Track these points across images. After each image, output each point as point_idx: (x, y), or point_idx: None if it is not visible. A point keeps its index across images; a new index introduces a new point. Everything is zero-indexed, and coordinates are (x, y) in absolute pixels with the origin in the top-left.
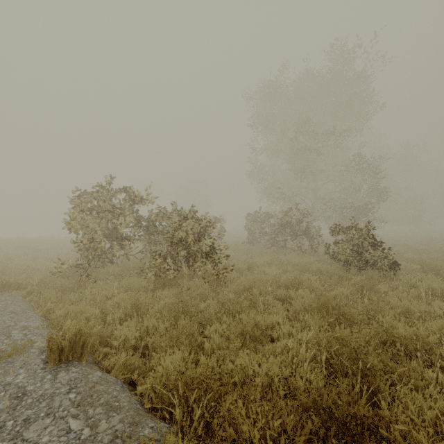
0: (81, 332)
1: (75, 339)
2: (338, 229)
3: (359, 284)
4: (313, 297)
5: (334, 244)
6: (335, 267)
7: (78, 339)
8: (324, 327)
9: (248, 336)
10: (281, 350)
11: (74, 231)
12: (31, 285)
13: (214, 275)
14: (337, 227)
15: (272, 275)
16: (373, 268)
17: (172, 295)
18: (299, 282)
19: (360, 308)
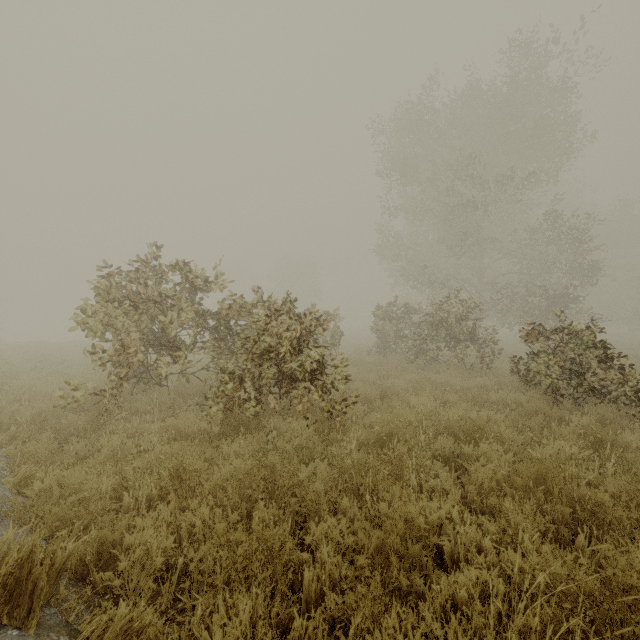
0: (33, 559)
1: (18, 575)
2: (537, 332)
3: (588, 433)
4: (510, 461)
5: (528, 357)
6: (534, 398)
7: (26, 575)
8: (549, 534)
9: (396, 559)
10: (467, 594)
11: (92, 334)
12: (19, 424)
13: (323, 411)
14: (536, 328)
15: (426, 412)
16: (605, 401)
17: (245, 455)
18: (477, 428)
19: (611, 488)
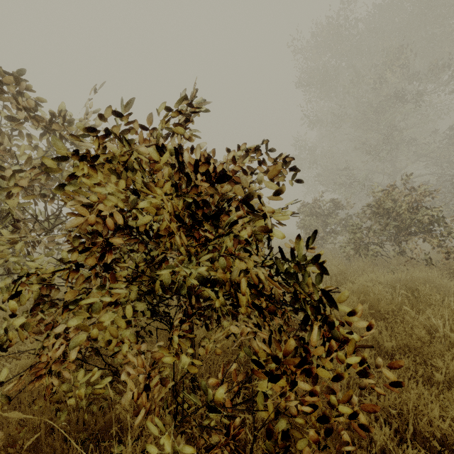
0: None
1: None
2: None
3: None
4: None
5: None
6: None
7: None
8: None
9: None
10: None
11: None
12: None
13: None
14: None
15: None
16: None
17: None
18: None
19: None
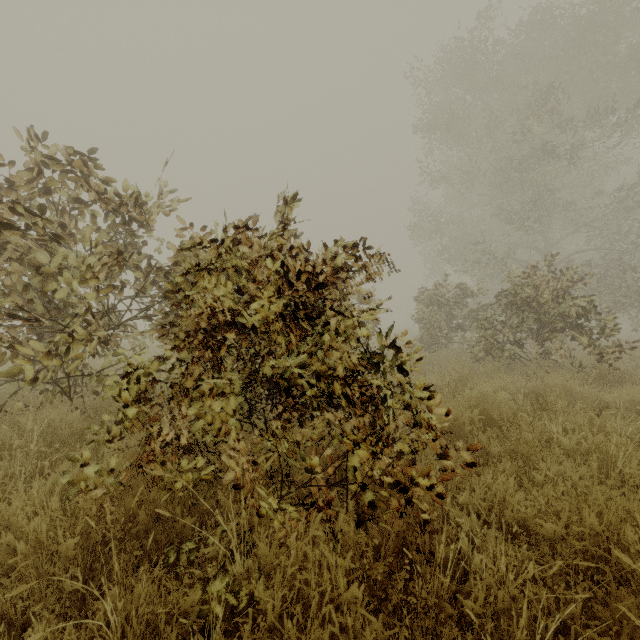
0: None
1: None
2: None
3: None
4: None
5: None
6: None
7: None
8: None
9: None
10: None
11: None
12: None
13: None
14: None
15: None
16: None
17: None
18: None
19: None
